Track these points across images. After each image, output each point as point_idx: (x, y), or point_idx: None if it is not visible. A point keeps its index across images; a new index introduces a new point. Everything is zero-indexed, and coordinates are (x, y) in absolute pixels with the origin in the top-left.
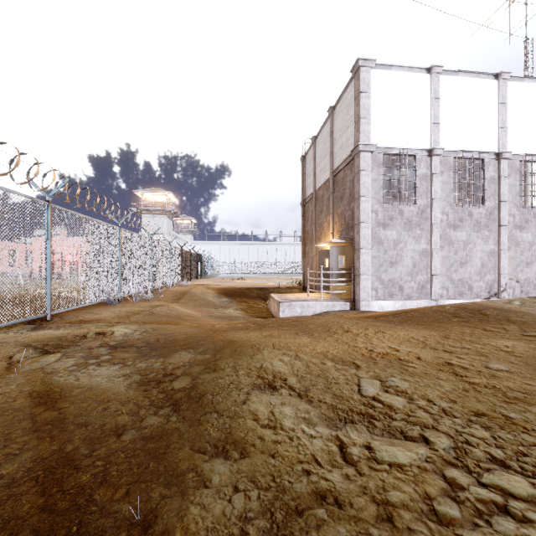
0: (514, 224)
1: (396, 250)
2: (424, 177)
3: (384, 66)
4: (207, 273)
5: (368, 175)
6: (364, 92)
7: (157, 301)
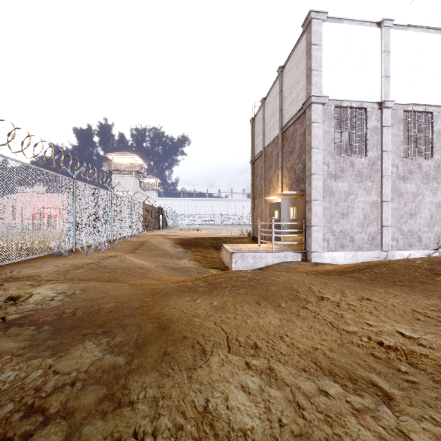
0: None
1: (347, 202)
2: (374, 129)
3: (336, 19)
4: (168, 224)
5: (320, 127)
6: (316, 44)
7: (112, 252)
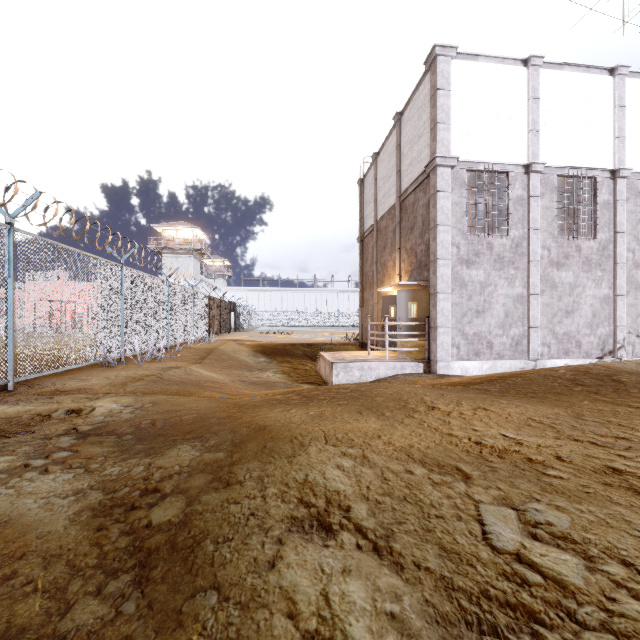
0: (634, 261)
1: (483, 295)
2: (519, 200)
3: (468, 56)
4: (242, 326)
5: (448, 197)
6: (443, 89)
7: (172, 362)
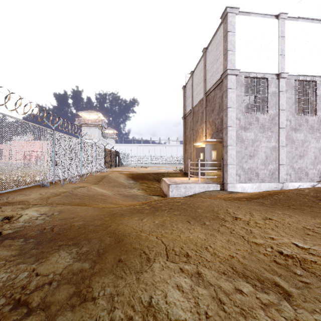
0: None
1: (254, 147)
2: (273, 93)
3: (245, 13)
4: (122, 163)
5: (234, 92)
6: (231, 31)
7: (81, 183)
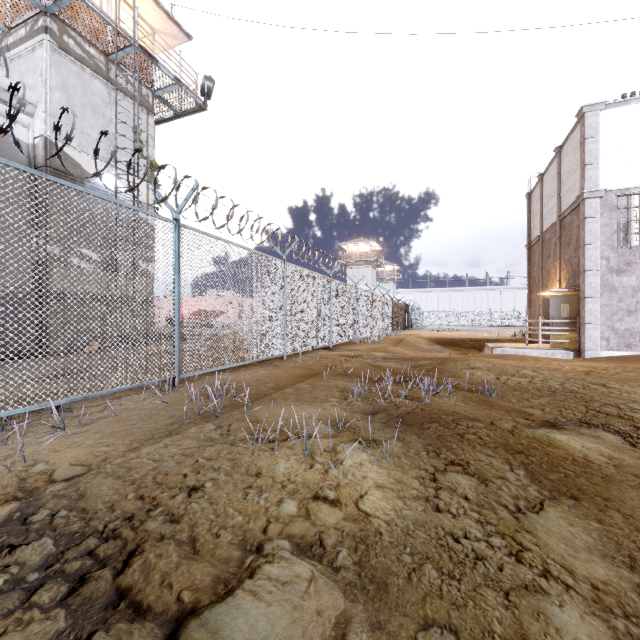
0: None
1: (636, 298)
2: None
3: (619, 103)
4: (413, 325)
5: (596, 221)
6: (591, 137)
7: (382, 344)
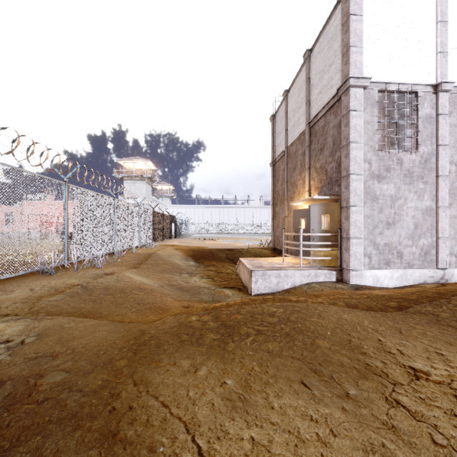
0: None
1: (394, 208)
2: (428, 118)
3: None
4: (181, 233)
5: (360, 116)
6: (355, 14)
7: (110, 268)
